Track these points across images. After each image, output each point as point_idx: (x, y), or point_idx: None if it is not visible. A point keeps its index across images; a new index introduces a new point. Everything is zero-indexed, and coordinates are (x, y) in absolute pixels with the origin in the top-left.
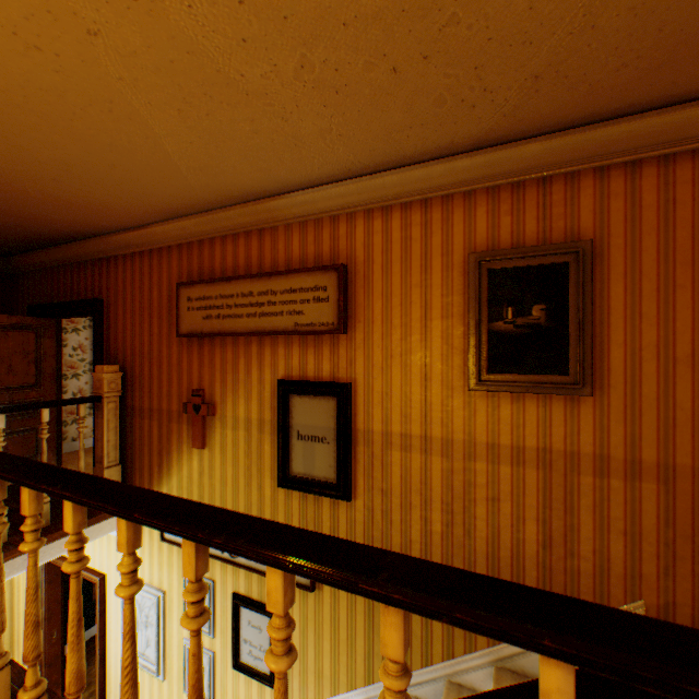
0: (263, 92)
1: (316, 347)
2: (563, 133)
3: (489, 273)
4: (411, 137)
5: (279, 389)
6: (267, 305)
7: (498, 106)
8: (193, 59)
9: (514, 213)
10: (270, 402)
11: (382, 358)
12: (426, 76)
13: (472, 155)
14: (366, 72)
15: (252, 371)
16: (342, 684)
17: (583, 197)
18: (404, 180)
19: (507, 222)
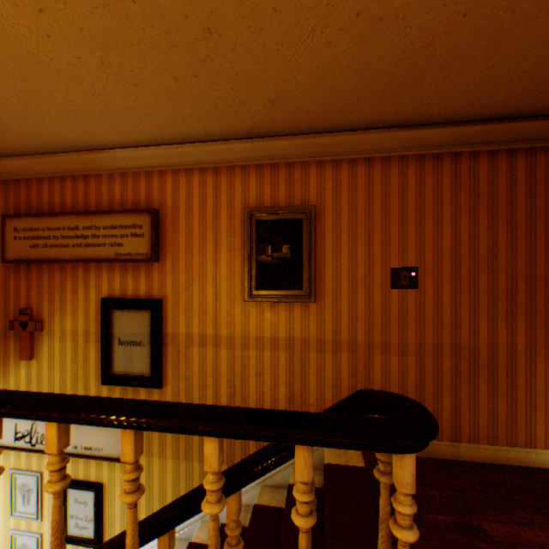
0: (73, 74)
1: (135, 272)
2: (298, 137)
3: (258, 222)
4: (200, 123)
5: (103, 305)
6: (91, 237)
7: (254, 114)
8: (2, 39)
9: (273, 184)
10: (95, 316)
11: (186, 280)
12: (200, 88)
13: (245, 142)
14: (155, 77)
15: (79, 292)
16: None
17: (311, 178)
18: (201, 152)
19: (268, 189)
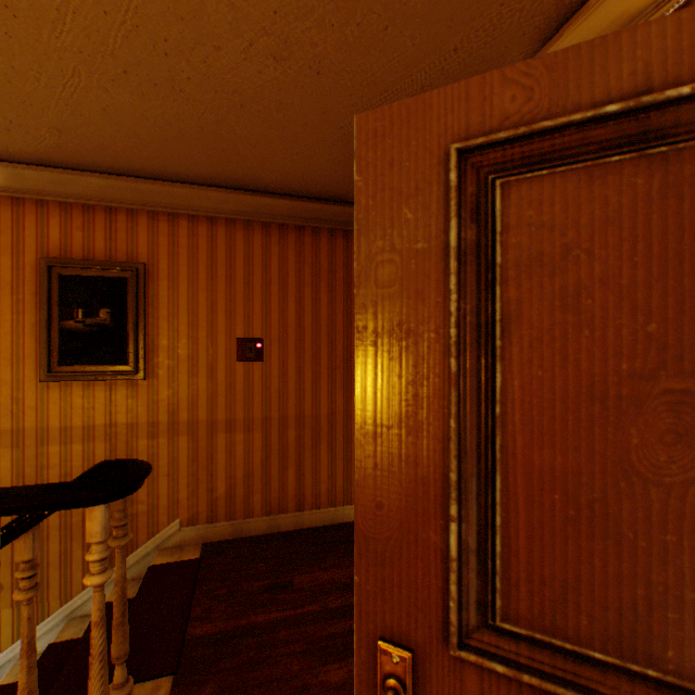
0: None
1: None
2: (120, 178)
3: (63, 278)
4: None
5: None
6: None
7: (39, 139)
8: None
9: (87, 230)
10: None
11: None
12: None
13: (40, 169)
14: None
15: None
16: None
17: (142, 230)
18: None
19: (81, 236)
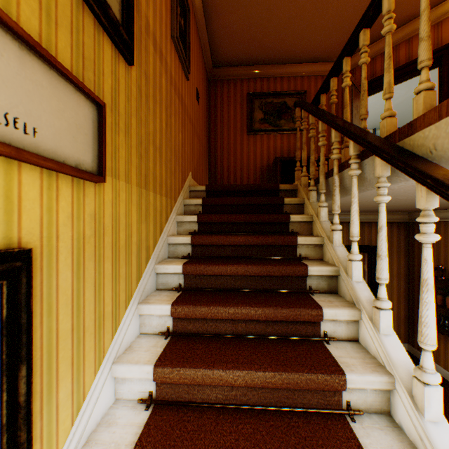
0: None
1: None
2: None
3: None
4: None
5: None
6: None
7: None
8: None
9: None
10: None
11: None
12: None
13: None
14: None
15: None
16: (122, 307)
17: None
18: None
19: None
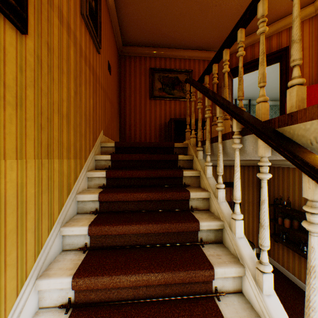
0: None
1: None
2: None
3: None
4: None
5: None
6: None
7: None
8: None
9: None
10: None
11: None
12: None
13: None
14: None
15: None
16: (11, 297)
17: None
18: None
19: None
